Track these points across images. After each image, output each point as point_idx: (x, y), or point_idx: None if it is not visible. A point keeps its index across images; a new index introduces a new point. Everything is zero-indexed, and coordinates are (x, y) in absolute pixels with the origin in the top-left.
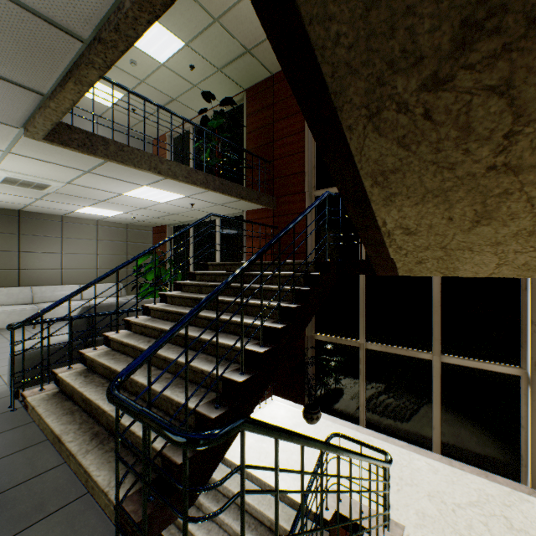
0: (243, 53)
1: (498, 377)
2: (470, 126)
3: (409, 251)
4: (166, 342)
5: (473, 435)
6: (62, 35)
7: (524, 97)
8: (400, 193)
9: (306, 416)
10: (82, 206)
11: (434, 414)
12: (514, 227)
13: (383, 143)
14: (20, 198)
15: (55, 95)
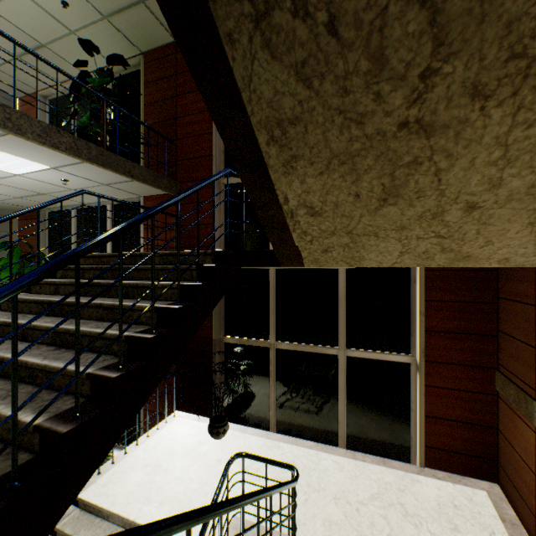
0: (136, 2)
1: (394, 366)
2: (384, 55)
3: (314, 237)
4: None
5: (373, 424)
6: None
7: (449, 11)
8: (303, 156)
9: (211, 431)
10: None
11: (340, 409)
12: (420, 208)
13: (278, 72)
14: None
15: None
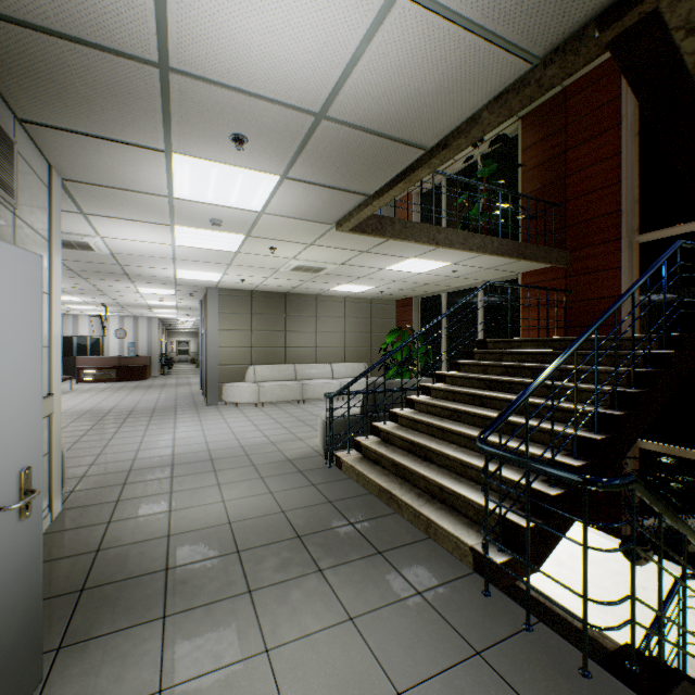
0: None
1: None
2: None
3: None
4: (512, 412)
5: None
6: (411, 150)
7: None
8: None
9: (626, 551)
10: (339, 284)
11: None
12: None
13: None
14: (293, 282)
15: (381, 195)
